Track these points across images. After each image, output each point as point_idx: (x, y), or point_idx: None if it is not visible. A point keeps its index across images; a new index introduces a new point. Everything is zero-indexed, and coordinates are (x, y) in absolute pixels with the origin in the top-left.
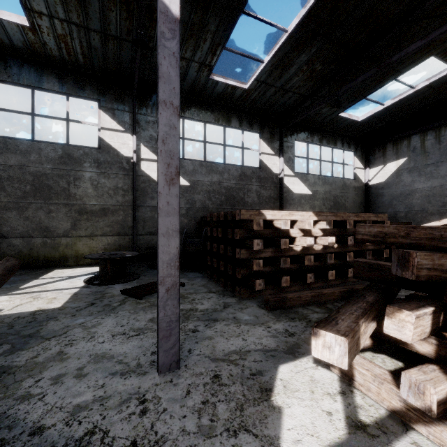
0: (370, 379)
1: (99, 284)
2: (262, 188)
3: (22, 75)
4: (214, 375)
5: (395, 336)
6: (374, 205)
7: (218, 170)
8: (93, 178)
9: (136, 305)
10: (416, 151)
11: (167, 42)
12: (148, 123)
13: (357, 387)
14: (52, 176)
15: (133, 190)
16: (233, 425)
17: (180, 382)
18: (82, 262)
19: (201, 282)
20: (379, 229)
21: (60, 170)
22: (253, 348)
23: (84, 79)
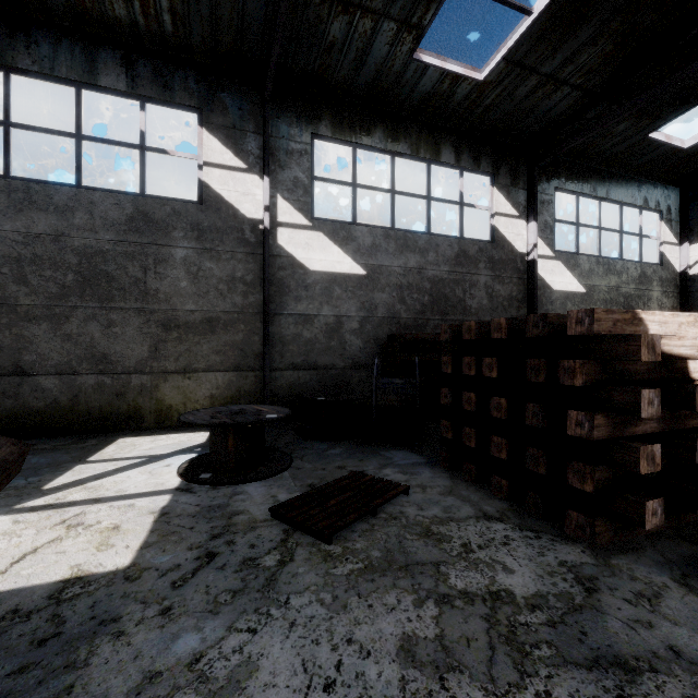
0: None
1: (213, 483)
2: (497, 281)
3: (58, 59)
4: None
5: None
6: None
7: (417, 246)
8: (189, 260)
9: (326, 567)
10: None
11: None
12: (290, 156)
13: None
14: (115, 255)
15: (262, 283)
16: None
17: None
18: (169, 423)
19: (438, 481)
20: None
21: (129, 245)
22: None
23: (174, 70)
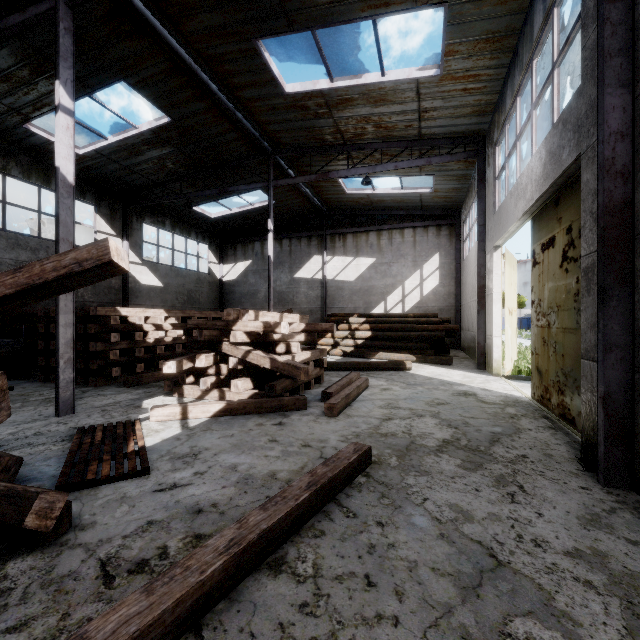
0: (191, 389)
1: None
2: None
3: None
4: (102, 410)
5: (200, 366)
6: (227, 302)
7: (29, 246)
8: None
9: None
10: (258, 256)
11: (65, 200)
12: None
13: (185, 397)
14: None
15: None
16: (124, 414)
17: (80, 415)
18: None
19: (34, 385)
20: (197, 322)
21: None
22: (124, 400)
23: None
